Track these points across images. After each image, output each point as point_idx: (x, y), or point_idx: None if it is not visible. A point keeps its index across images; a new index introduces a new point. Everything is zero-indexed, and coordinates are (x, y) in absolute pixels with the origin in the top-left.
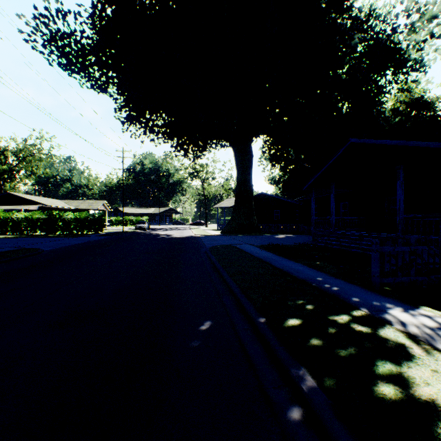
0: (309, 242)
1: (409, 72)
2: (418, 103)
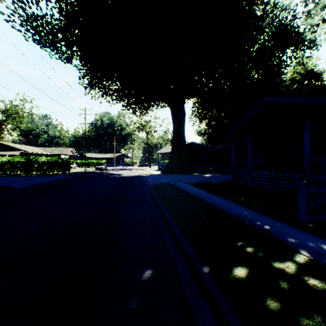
0: (230, 180)
1: (305, 49)
2: (310, 74)
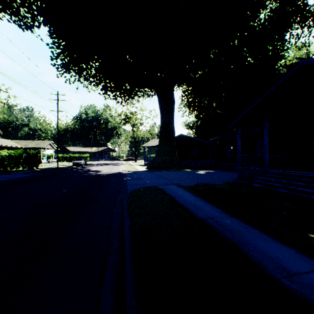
0: (235, 180)
1: None
2: None
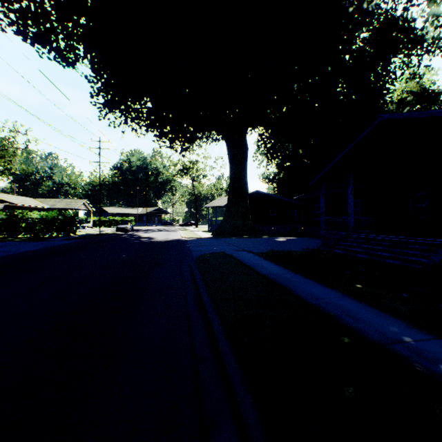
0: (318, 247)
1: (425, 53)
2: (427, 94)
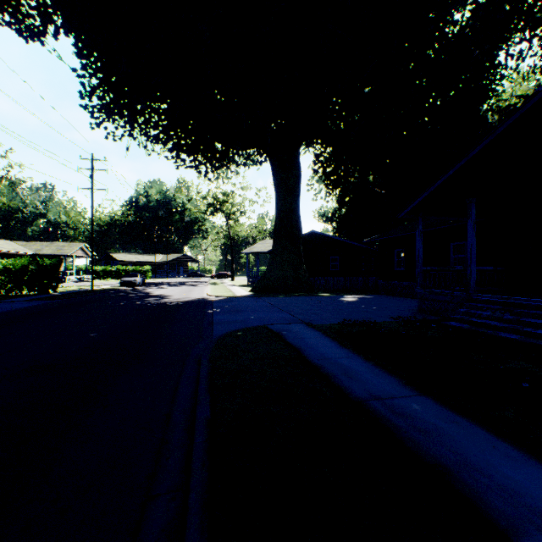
0: (412, 313)
1: None
2: None
